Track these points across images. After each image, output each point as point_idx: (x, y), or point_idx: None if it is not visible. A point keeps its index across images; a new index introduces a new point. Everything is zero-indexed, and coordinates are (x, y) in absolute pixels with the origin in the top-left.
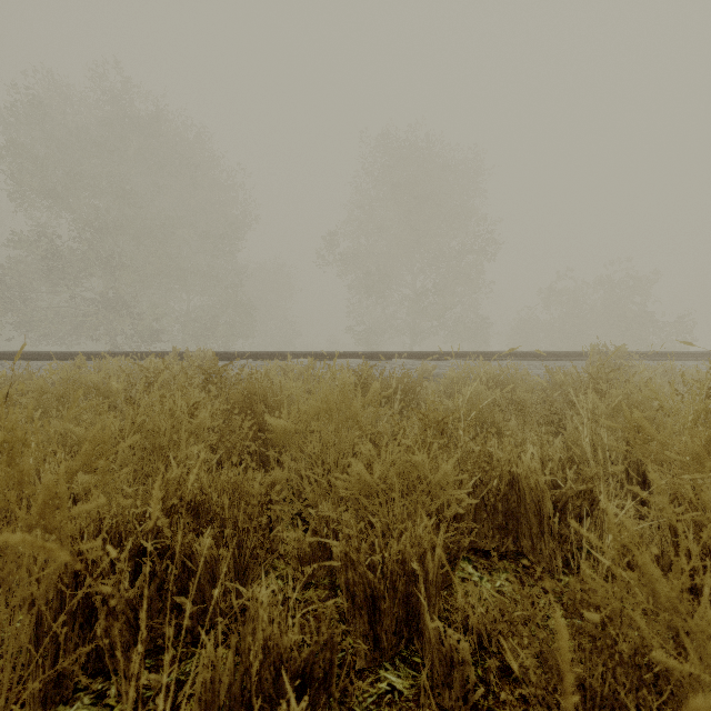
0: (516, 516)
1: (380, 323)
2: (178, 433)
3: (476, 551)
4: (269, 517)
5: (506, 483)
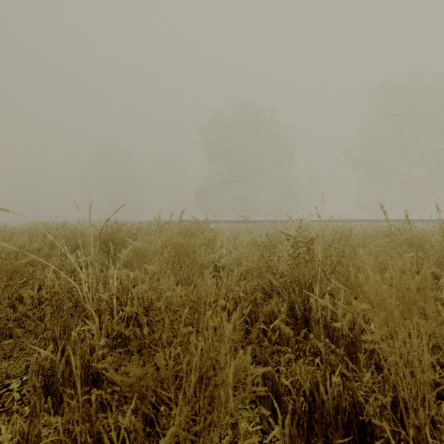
0: None
1: (381, 201)
2: None
3: None
4: None
5: None
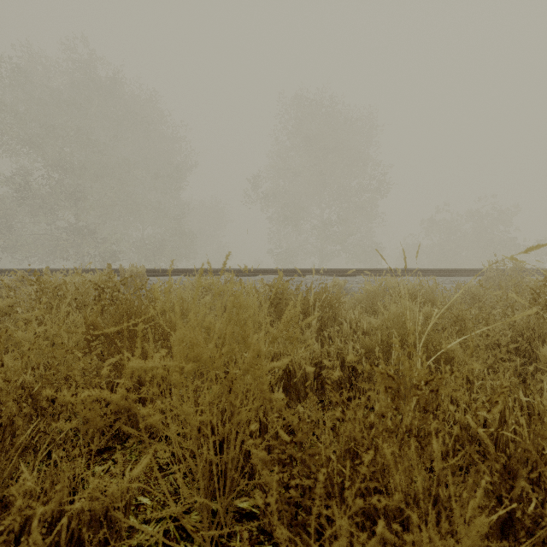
0: None
1: (295, 247)
2: None
3: None
4: None
5: None
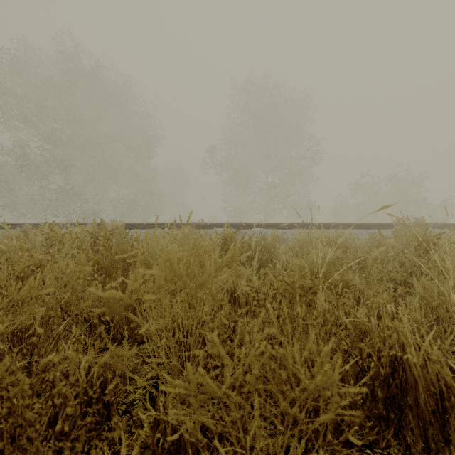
0: (397, 403)
1: (244, 206)
2: (2, 303)
3: (350, 446)
4: (106, 401)
5: (386, 365)
